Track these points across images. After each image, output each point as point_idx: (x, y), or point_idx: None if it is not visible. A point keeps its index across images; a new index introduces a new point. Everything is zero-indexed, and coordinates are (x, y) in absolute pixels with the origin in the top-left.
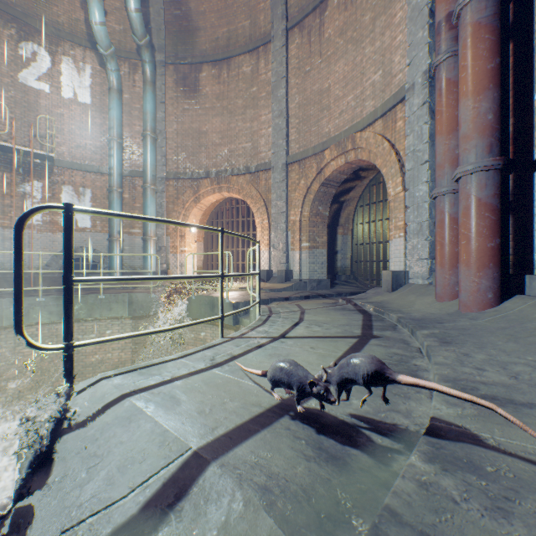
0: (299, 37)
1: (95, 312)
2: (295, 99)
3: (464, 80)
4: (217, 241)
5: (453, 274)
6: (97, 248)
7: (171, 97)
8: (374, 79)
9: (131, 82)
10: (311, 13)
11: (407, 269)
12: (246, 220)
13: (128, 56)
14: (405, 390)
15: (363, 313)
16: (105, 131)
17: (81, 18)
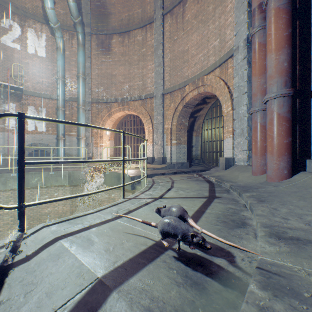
0: (170, 19)
1: (47, 182)
2: (168, 56)
3: (270, 42)
4: None
5: (262, 159)
6: (49, 144)
7: (94, 54)
8: (215, 44)
9: (70, 44)
10: (177, 5)
11: (234, 156)
12: (139, 127)
13: (68, 29)
14: (239, 233)
15: (209, 182)
16: (54, 74)
17: (40, 5)
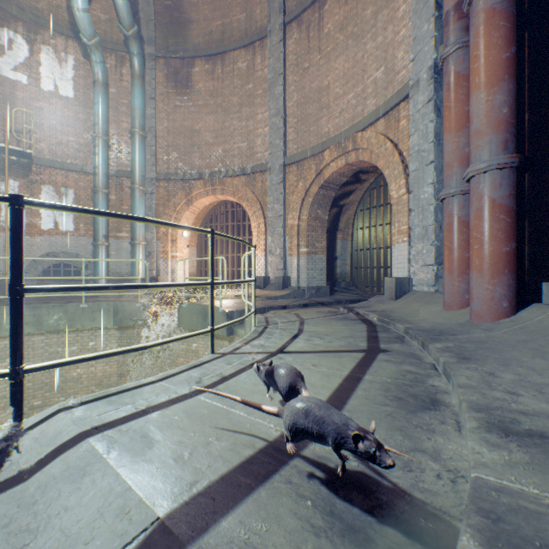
0: (297, 32)
1: (76, 323)
2: (293, 97)
3: (476, 71)
4: None
5: (462, 281)
6: (81, 253)
7: (161, 93)
8: (376, 76)
9: (118, 76)
10: (309, 7)
11: (411, 275)
12: (242, 224)
13: (115, 48)
14: (427, 420)
15: (366, 323)
16: (89, 128)
17: (63, 5)
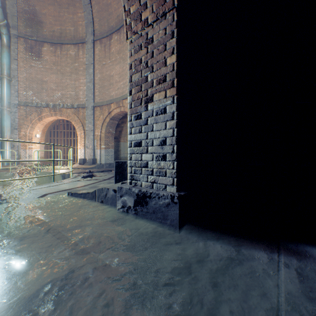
0: (100, 46)
1: None
2: (98, 75)
3: None
4: (54, 142)
5: None
6: None
7: (22, 57)
8: None
9: None
10: (106, 37)
11: None
12: (73, 131)
13: None
14: None
15: None
16: None
17: None
